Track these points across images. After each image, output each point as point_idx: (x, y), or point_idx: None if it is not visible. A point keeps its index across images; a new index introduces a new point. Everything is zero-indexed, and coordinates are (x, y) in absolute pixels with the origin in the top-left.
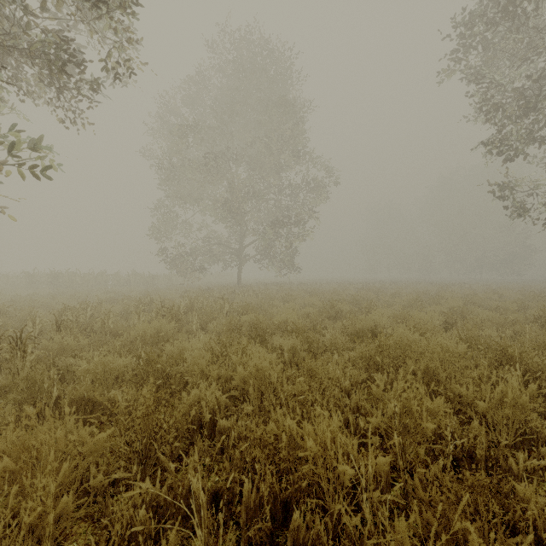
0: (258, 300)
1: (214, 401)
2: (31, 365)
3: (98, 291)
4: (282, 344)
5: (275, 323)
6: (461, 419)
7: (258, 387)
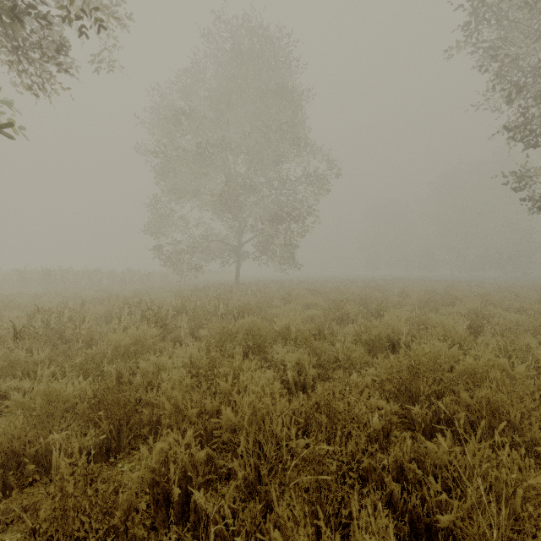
0: (257, 300)
1: (189, 460)
2: None
3: (90, 289)
4: (285, 358)
5: (275, 329)
6: None
7: (253, 434)
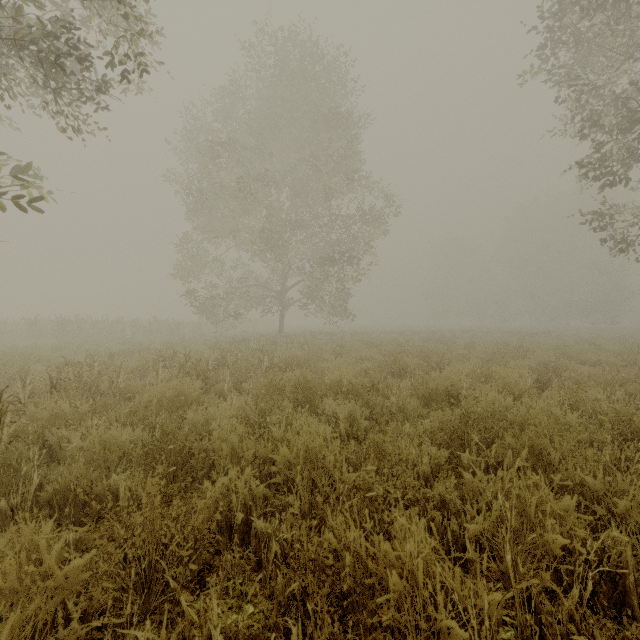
0: (305, 353)
1: (248, 493)
2: (5, 442)
3: (112, 341)
4: (337, 410)
5: (326, 383)
6: (588, 520)
7: (307, 473)
